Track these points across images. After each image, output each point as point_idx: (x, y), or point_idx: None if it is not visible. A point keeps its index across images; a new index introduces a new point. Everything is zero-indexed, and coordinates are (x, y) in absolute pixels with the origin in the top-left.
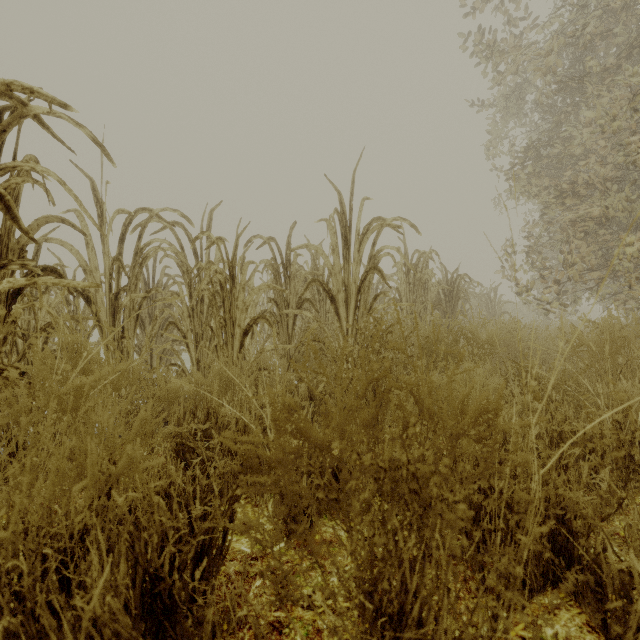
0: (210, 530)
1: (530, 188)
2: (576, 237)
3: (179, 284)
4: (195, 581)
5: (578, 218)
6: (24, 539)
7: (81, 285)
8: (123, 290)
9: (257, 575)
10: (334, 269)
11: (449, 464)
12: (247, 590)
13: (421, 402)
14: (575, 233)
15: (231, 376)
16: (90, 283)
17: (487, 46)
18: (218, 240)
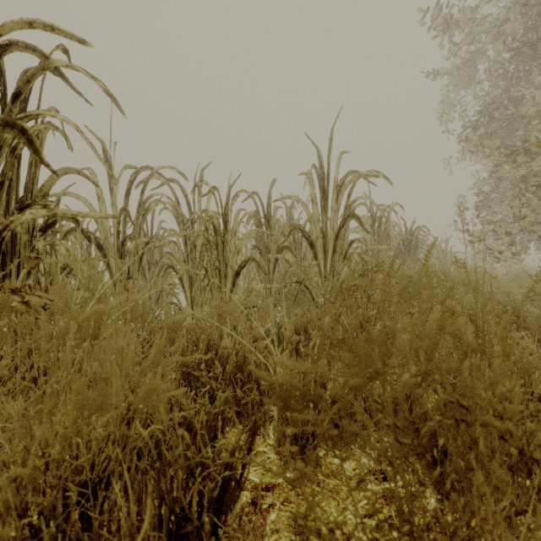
0: (229, 463)
1: (481, 149)
2: (528, 191)
3: (176, 233)
4: (227, 528)
5: (529, 174)
6: (44, 471)
7: (98, 216)
8: (128, 238)
9: (270, 508)
10: (313, 218)
11: (519, 403)
12: (263, 524)
13: (483, 330)
14: (527, 188)
15: (225, 312)
16: (106, 214)
17: (442, 21)
18: (214, 189)
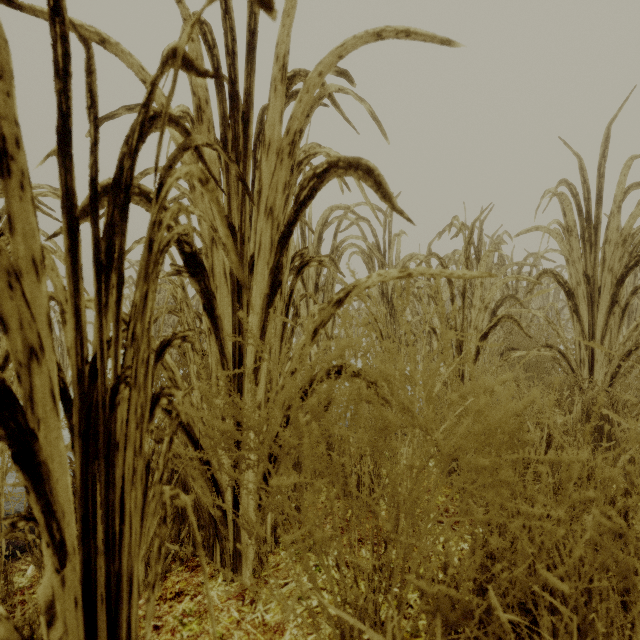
0: None
1: None
2: None
3: None
4: None
5: None
6: None
7: (467, 275)
8: (321, 290)
9: None
10: (571, 255)
11: None
12: None
13: None
14: None
15: None
16: (479, 272)
17: None
18: (462, 225)
